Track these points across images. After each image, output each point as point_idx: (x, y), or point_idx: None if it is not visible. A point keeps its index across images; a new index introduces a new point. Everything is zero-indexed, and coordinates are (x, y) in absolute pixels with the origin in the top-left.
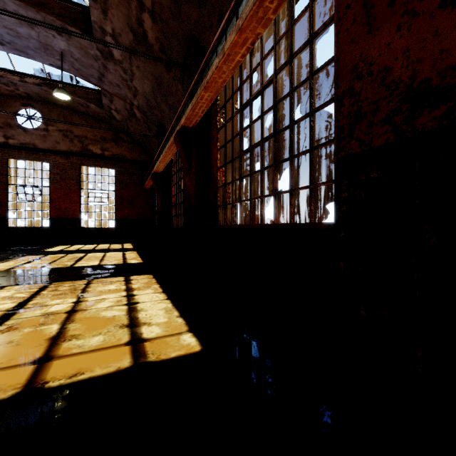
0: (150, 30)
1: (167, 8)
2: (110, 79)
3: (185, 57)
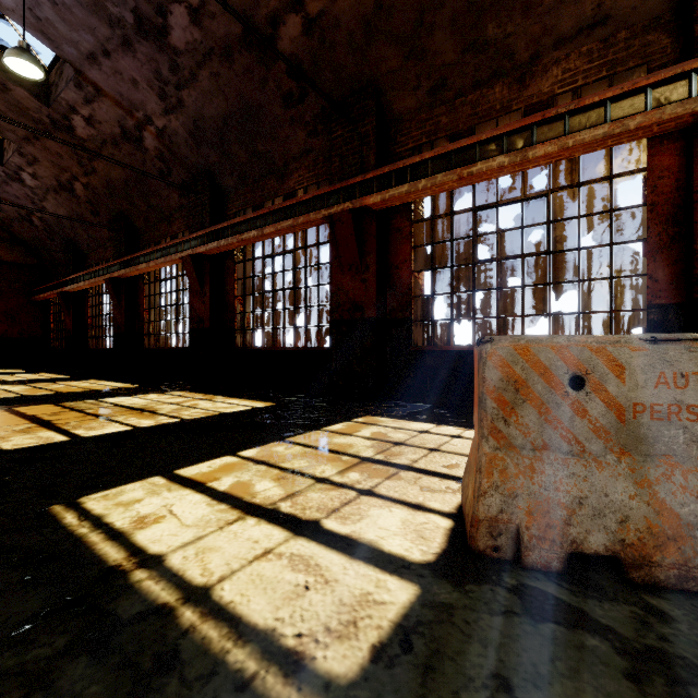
0: (80, 190)
1: (101, 190)
2: (8, 190)
3: (114, 218)
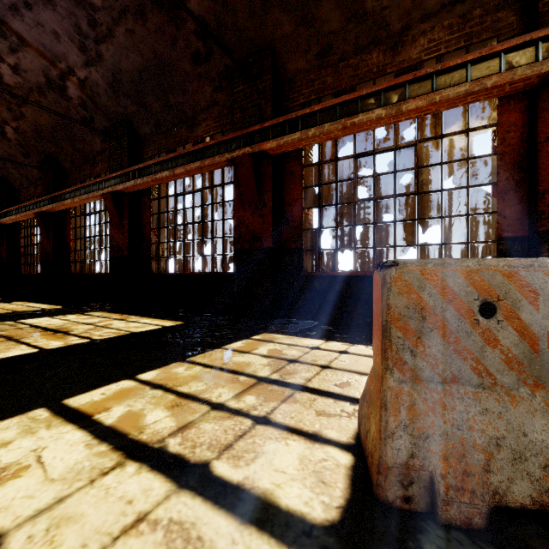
0: (11, 134)
1: (30, 134)
2: None
3: (43, 159)
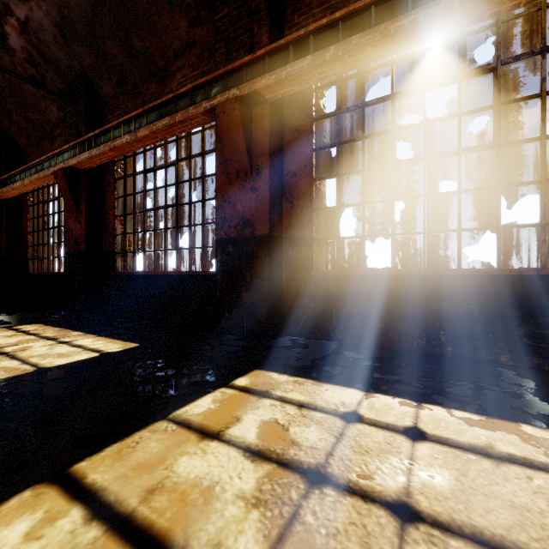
0: None
1: None
2: None
3: None
